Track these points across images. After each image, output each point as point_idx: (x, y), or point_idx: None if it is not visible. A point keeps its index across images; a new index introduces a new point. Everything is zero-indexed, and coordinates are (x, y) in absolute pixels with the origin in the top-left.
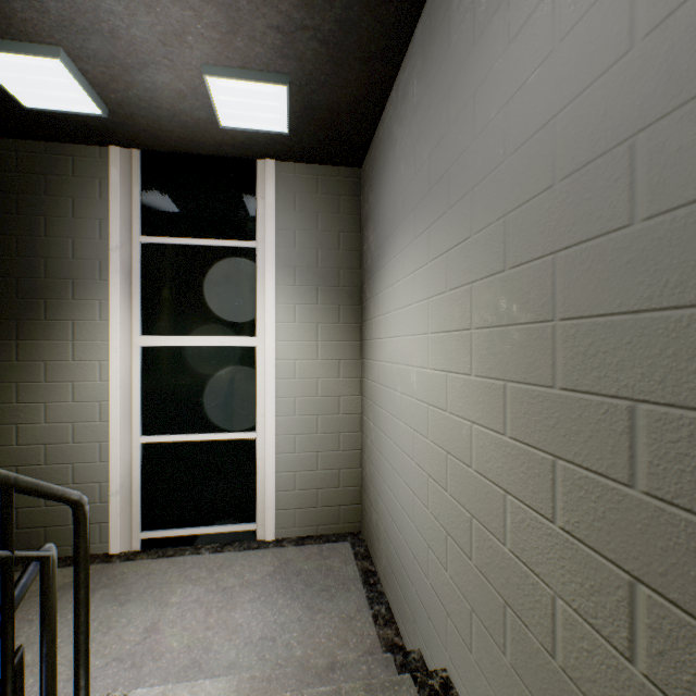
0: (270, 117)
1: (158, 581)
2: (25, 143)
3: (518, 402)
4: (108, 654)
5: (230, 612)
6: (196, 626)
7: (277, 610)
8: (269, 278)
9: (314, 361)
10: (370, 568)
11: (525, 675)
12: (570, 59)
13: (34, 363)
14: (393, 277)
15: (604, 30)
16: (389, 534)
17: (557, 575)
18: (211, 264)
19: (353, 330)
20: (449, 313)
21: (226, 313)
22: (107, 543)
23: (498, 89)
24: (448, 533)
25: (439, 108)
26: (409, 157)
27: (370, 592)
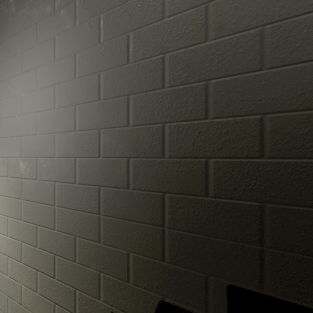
0: None
1: None
2: None
3: (12, 224)
4: None
5: None
6: None
7: None
8: None
9: None
10: None
11: None
12: (25, 122)
13: None
14: None
15: (32, 123)
16: None
17: (22, 278)
18: None
19: None
20: None
21: None
22: None
23: (6, 109)
24: None
25: None
26: None
27: None
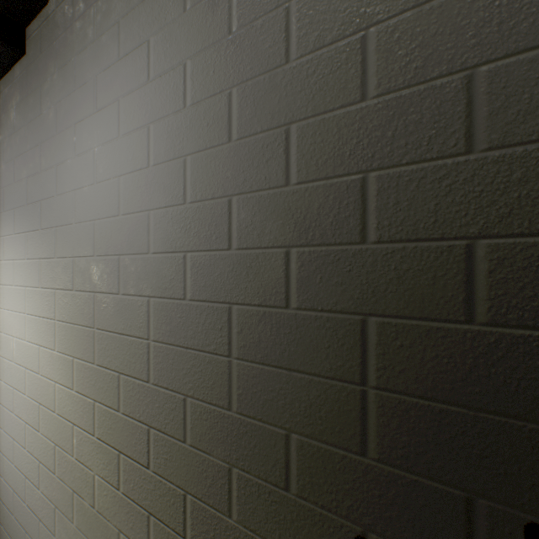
0: None
1: None
2: None
3: (80, 371)
4: None
5: None
6: None
7: None
8: None
9: None
10: None
11: (83, 527)
12: (101, 196)
13: None
14: None
15: (111, 197)
16: None
17: (96, 463)
18: None
19: None
20: (42, 304)
21: None
22: None
23: (70, 177)
24: (41, 461)
25: (35, 149)
26: (10, 163)
27: None
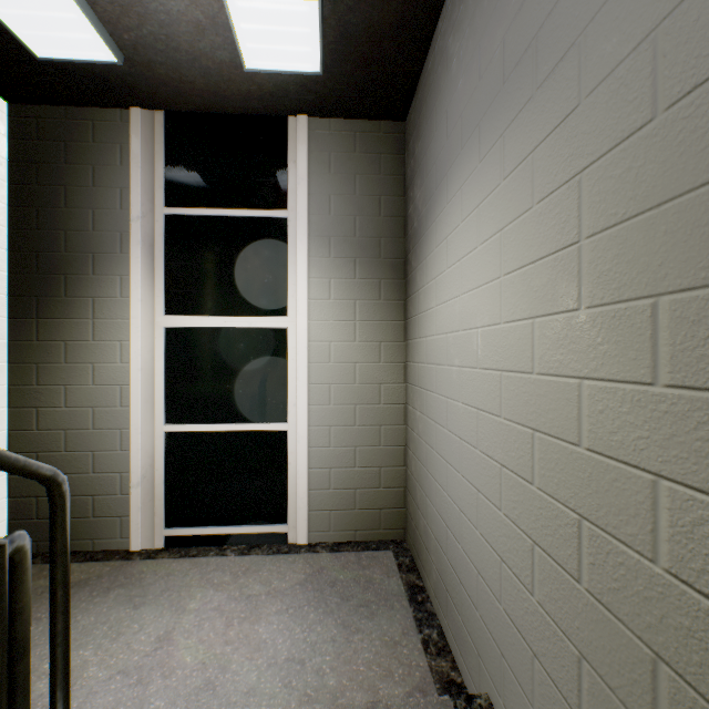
0: (300, 52)
1: (177, 583)
2: (45, 108)
3: (688, 323)
4: (113, 665)
5: (253, 625)
6: (213, 639)
7: (308, 626)
8: (300, 250)
9: (352, 343)
10: (417, 582)
11: None
12: None
13: (54, 343)
14: (447, 228)
15: None
16: (442, 543)
17: None
18: (238, 237)
19: (396, 307)
20: (537, 235)
21: (255, 291)
22: (128, 538)
23: None
24: (535, 542)
25: None
26: (471, 62)
27: (418, 611)
